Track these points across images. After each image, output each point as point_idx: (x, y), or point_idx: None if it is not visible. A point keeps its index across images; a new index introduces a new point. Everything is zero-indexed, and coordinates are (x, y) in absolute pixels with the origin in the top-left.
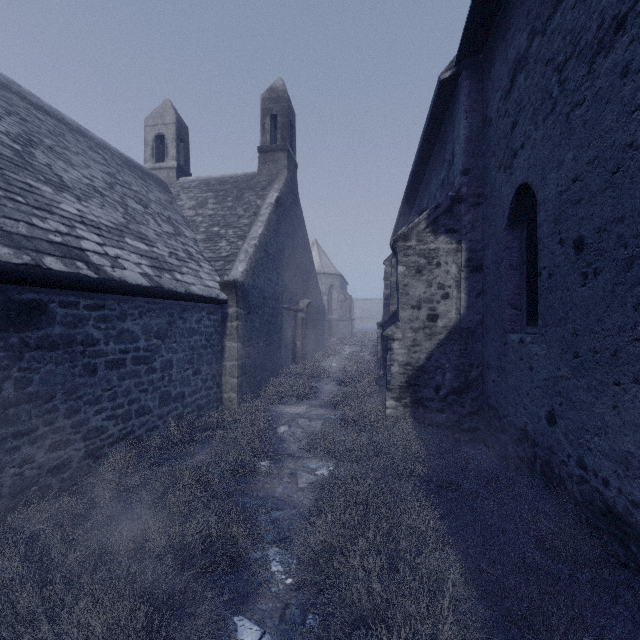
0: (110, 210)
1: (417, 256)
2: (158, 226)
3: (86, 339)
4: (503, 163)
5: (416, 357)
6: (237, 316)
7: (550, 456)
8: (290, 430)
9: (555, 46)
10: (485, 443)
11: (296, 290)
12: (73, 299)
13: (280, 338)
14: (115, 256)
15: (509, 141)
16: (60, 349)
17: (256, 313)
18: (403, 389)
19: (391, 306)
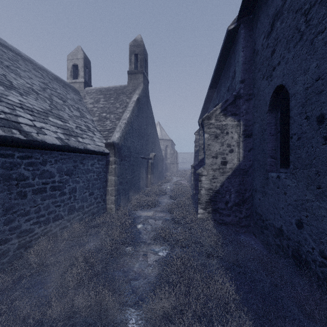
0: (41, 102)
1: (215, 128)
2: (71, 112)
3: (19, 176)
4: (266, 75)
5: (215, 185)
6: (115, 162)
7: (299, 247)
8: (144, 226)
9: (302, 0)
10: (254, 234)
11: (148, 148)
12: (10, 152)
13: (139, 173)
14: (40, 127)
15: (270, 61)
16: (1, 183)
17: (126, 160)
18: (207, 203)
19: (199, 156)
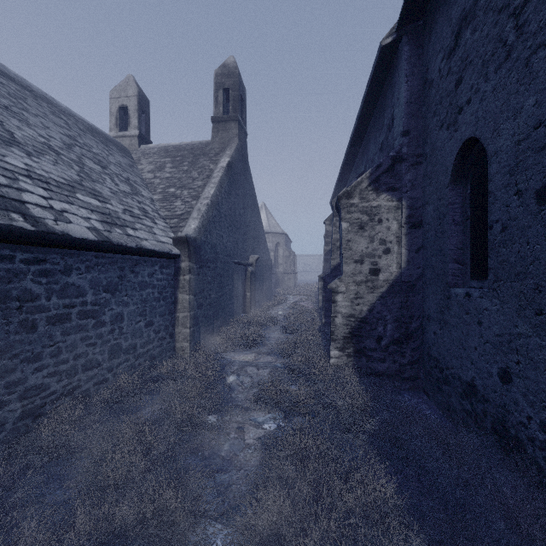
0: (64, 167)
1: (360, 213)
2: (115, 185)
3: (23, 294)
4: (446, 121)
5: (359, 309)
6: (189, 270)
7: (504, 415)
8: (239, 379)
9: None
10: (425, 391)
11: (246, 246)
12: (7, 252)
13: (231, 290)
14: (61, 210)
15: (453, 98)
16: None
17: (208, 267)
18: (346, 339)
19: (332, 261)
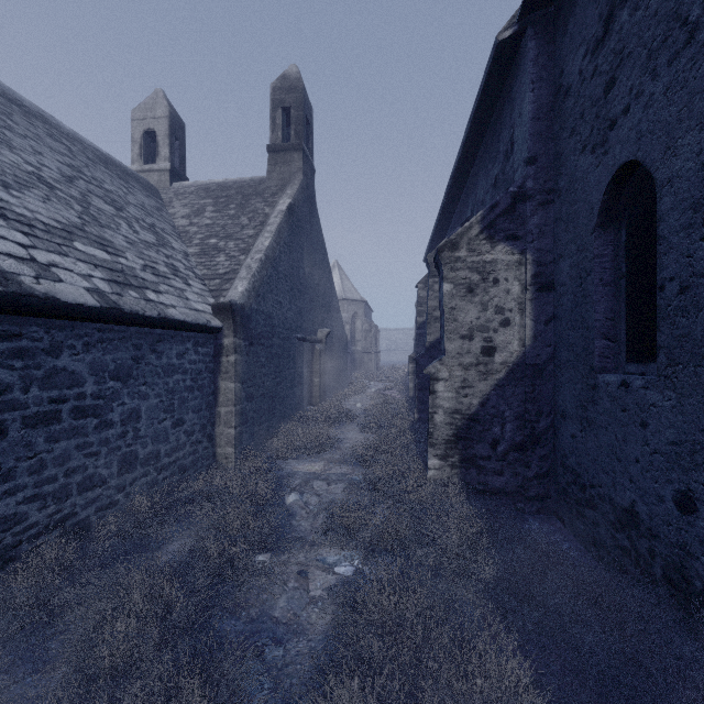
0: (59, 206)
1: (468, 270)
2: (133, 233)
3: None
4: (590, 141)
5: (467, 402)
6: (235, 348)
7: (684, 558)
8: (302, 498)
9: None
10: (558, 516)
11: (313, 317)
12: None
13: (293, 375)
14: (48, 263)
15: (601, 109)
16: None
17: (261, 345)
18: (450, 444)
19: (428, 336)
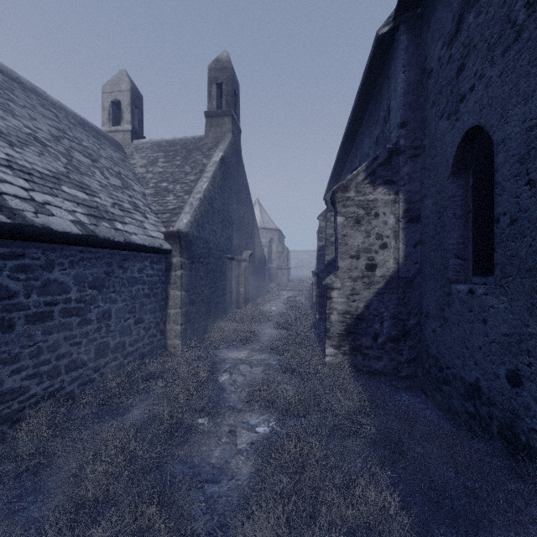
0: (50, 159)
1: (356, 207)
2: (105, 179)
3: None
4: (446, 111)
5: (355, 306)
6: (181, 265)
7: (513, 420)
8: (231, 378)
9: None
10: (423, 391)
11: (240, 242)
12: None
13: (224, 285)
14: (43, 202)
15: (454, 87)
16: None
17: (201, 262)
18: (342, 337)
19: (326, 256)
